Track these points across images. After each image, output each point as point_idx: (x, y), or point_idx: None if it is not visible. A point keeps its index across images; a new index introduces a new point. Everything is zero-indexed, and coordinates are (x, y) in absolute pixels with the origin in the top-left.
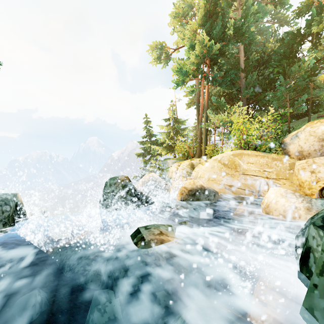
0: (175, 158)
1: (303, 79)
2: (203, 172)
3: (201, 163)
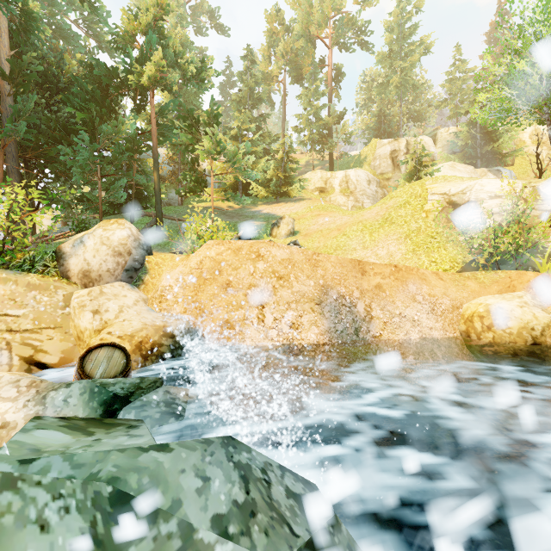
0: None
1: (123, 151)
2: None
3: None
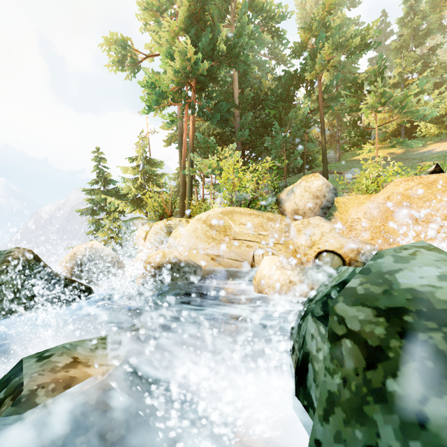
0: (147, 217)
1: (299, 129)
2: (182, 237)
3: (180, 224)
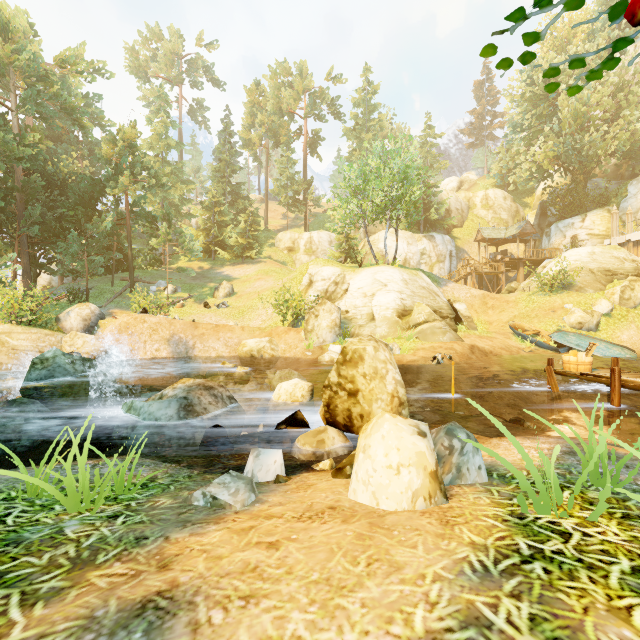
0: None
1: (104, 236)
2: None
3: None
